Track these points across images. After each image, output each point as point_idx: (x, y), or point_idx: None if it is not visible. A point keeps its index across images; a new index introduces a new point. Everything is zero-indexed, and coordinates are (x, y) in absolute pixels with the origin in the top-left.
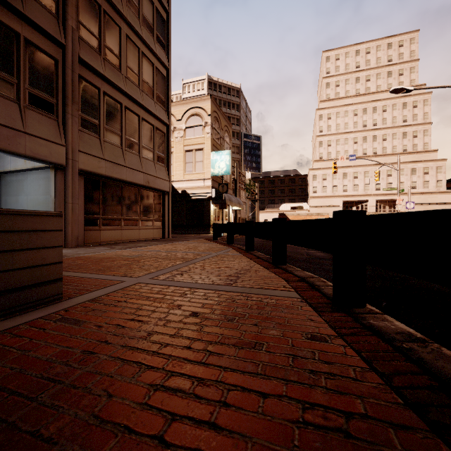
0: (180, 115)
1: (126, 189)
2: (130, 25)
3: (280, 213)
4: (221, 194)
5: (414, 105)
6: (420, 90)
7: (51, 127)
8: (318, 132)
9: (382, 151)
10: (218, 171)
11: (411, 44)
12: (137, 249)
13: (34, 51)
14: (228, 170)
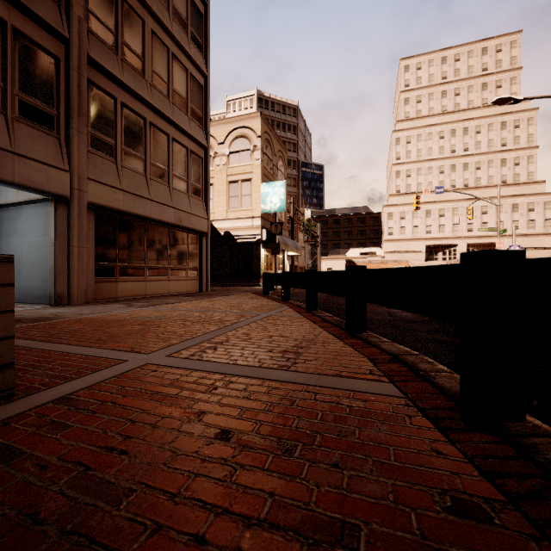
0: (222, 137)
1: (151, 229)
2: (156, 17)
3: (347, 261)
4: (274, 236)
5: (515, 125)
6: (523, 106)
7: (49, 146)
8: (394, 160)
9: (475, 183)
10: (270, 207)
11: (511, 48)
12: (162, 307)
13: (27, 45)
14: (283, 205)
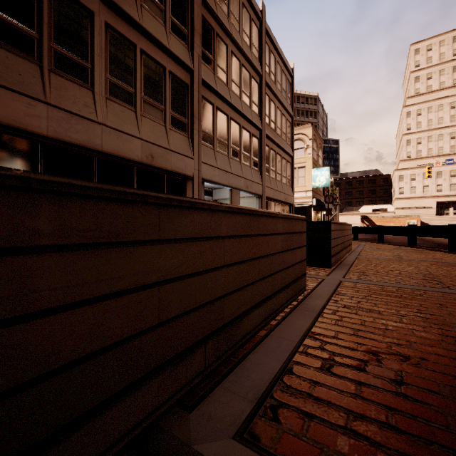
0: None
1: (276, 205)
2: (279, 100)
3: (362, 216)
4: (321, 203)
5: None
6: None
7: (258, 176)
8: (405, 130)
9: None
10: (318, 184)
11: None
12: None
13: (253, 138)
14: (328, 183)
